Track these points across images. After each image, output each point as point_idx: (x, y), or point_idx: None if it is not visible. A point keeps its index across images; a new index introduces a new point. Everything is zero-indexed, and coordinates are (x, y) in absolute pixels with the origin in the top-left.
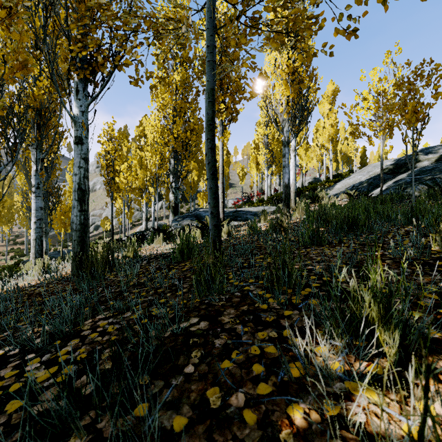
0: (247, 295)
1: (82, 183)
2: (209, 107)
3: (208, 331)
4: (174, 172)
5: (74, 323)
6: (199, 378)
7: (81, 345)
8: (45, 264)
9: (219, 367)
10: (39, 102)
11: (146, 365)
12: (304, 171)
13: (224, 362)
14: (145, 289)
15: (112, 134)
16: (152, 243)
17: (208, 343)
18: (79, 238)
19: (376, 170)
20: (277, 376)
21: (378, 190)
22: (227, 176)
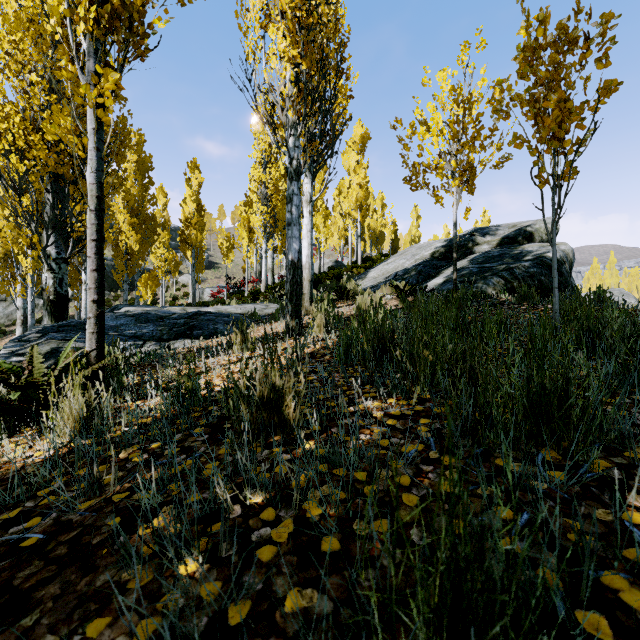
0: None
1: None
2: None
3: None
4: (50, 222)
5: None
6: None
7: None
8: None
9: None
10: None
11: None
12: (322, 249)
13: None
14: None
15: None
16: None
17: None
18: None
19: (424, 254)
20: None
21: (433, 283)
22: (199, 248)
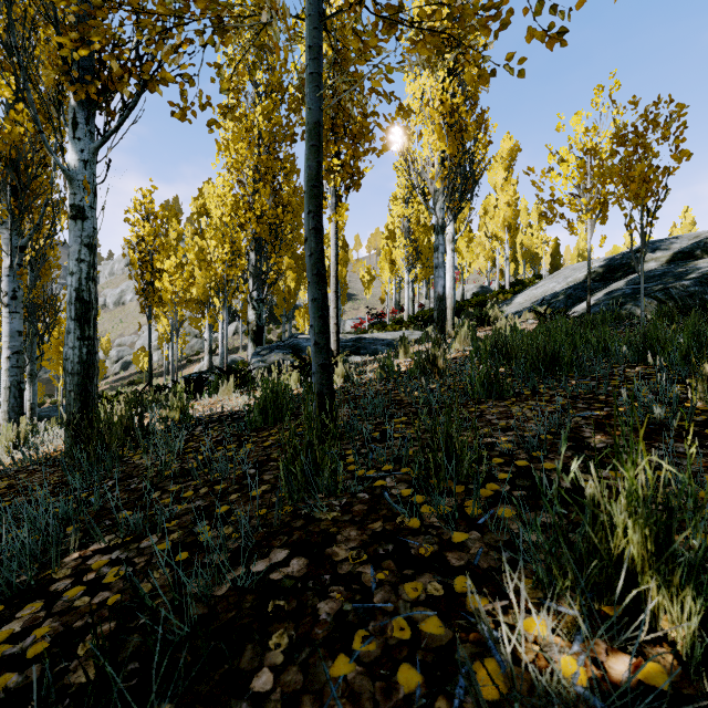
0: (381, 497)
1: (84, 289)
2: (312, 155)
3: (307, 582)
4: (256, 273)
5: (43, 562)
6: (282, 706)
7: (44, 618)
8: (22, 433)
9: (327, 676)
10: (15, 148)
11: (169, 677)
12: (465, 276)
13: (338, 662)
14: (192, 484)
15: (150, 208)
16: (217, 393)
17: (306, 611)
18: (79, 388)
19: (578, 276)
20: (451, 697)
21: (581, 307)
22: (344, 282)
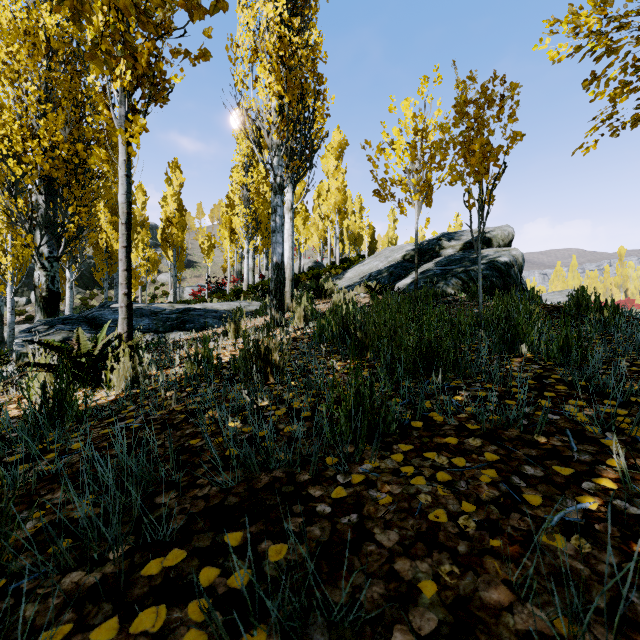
0: None
1: None
2: None
3: None
4: (44, 223)
5: None
6: None
7: None
8: None
9: None
10: None
11: None
12: (302, 250)
13: None
14: None
15: None
16: None
17: None
18: None
19: (396, 256)
20: None
21: (402, 283)
22: (181, 247)
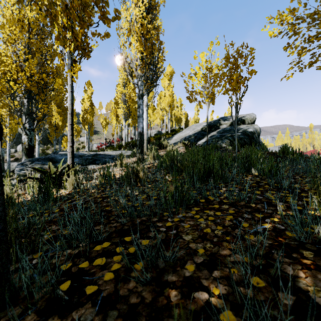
0: None
1: None
2: None
3: None
4: (27, 112)
5: None
6: None
7: None
8: None
9: None
10: None
11: None
12: (152, 125)
13: None
14: None
15: None
16: None
17: None
18: None
19: (198, 128)
20: None
21: (201, 142)
22: (91, 124)
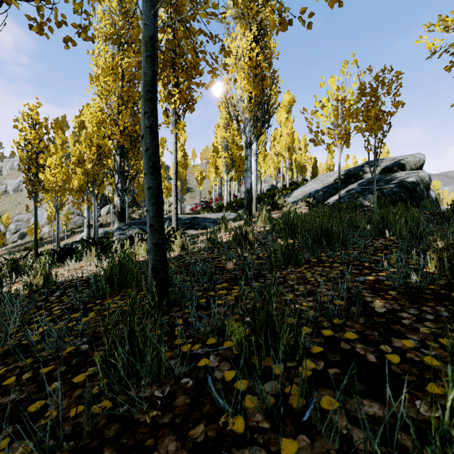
0: (204, 384)
1: None
2: (147, 64)
3: None
4: (120, 171)
5: None
6: None
7: None
8: None
9: None
10: None
11: None
12: (262, 178)
13: None
14: (20, 366)
15: (36, 119)
16: (82, 260)
17: None
18: None
19: (330, 180)
20: None
21: (332, 199)
22: (184, 179)
